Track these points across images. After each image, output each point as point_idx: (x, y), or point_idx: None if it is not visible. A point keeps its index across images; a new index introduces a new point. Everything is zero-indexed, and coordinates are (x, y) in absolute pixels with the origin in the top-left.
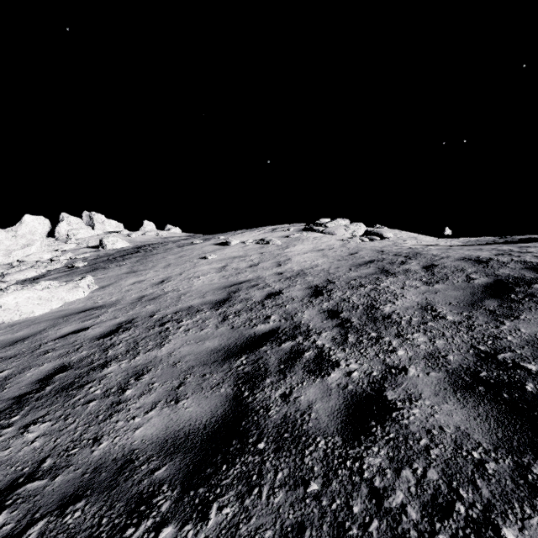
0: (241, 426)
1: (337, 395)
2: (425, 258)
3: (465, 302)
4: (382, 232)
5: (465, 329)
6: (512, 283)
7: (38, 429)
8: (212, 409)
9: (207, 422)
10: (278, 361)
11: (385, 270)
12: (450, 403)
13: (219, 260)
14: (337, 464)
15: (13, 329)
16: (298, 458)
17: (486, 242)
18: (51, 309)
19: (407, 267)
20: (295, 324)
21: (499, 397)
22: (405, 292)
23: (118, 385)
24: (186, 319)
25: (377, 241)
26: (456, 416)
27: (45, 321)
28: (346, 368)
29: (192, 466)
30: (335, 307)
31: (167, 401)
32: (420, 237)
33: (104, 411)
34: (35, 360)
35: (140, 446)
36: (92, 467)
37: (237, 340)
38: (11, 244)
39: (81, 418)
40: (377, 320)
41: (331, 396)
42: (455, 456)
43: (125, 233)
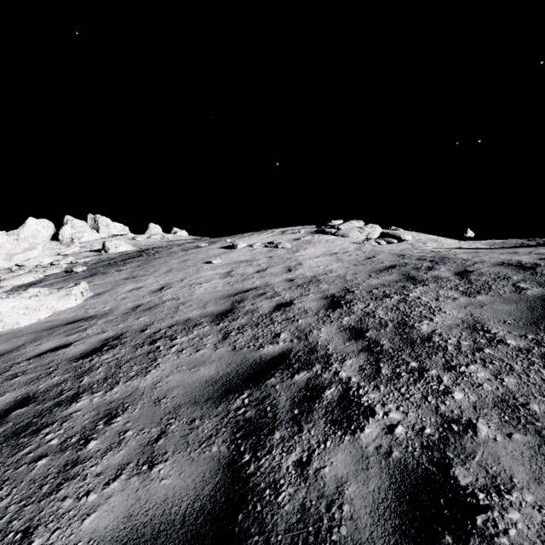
0: (237, 524)
1: (378, 469)
2: (455, 263)
3: (524, 319)
4: (399, 234)
5: (539, 360)
6: None
7: None
8: (197, 484)
9: (187, 510)
10: (291, 401)
11: (411, 277)
12: None
13: (225, 264)
14: None
15: None
16: None
17: (514, 245)
18: (39, 320)
19: (436, 274)
20: (310, 345)
21: None
22: (442, 305)
23: (81, 432)
24: (181, 335)
25: (394, 244)
26: None
27: (28, 334)
28: (385, 419)
29: None
30: (358, 323)
31: (139, 464)
32: (441, 239)
33: (53, 477)
34: None
35: None
36: None
37: (239, 366)
38: (13, 247)
39: (20, 487)
40: (415, 343)
41: (370, 470)
42: None
43: (130, 236)
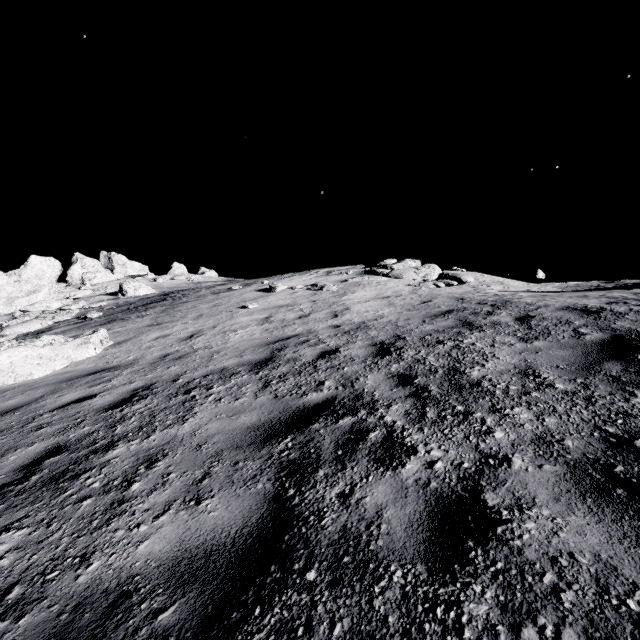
0: (283, 542)
1: (416, 497)
2: (518, 307)
3: (577, 364)
4: (460, 275)
5: (583, 402)
6: (636, 340)
7: (10, 538)
8: (244, 515)
9: (236, 534)
10: (335, 444)
11: (468, 322)
12: (579, 515)
13: (262, 309)
14: (422, 613)
15: (5, 395)
16: (363, 600)
17: (589, 288)
18: (54, 371)
19: (495, 319)
20: (356, 392)
21: None
22: (497, 352)
23: (123, 475)
24: (217, 384)
25: (454, 287)
26: (592, 536)
27: (45, 386)
28: (426, 456)
29: (211, 606)
30: (407, 370)
31: (185, 500)
32: (507, 281)
33: (101, 514)
34: (24, 438)
35: (143, 570)
36: (72, 603)
37: (281, 413)
38: (14, 290)
39: (70, 523)
40: (464, 389)
41: (408, 498)
42: (600, 605)
43: (151, 277)
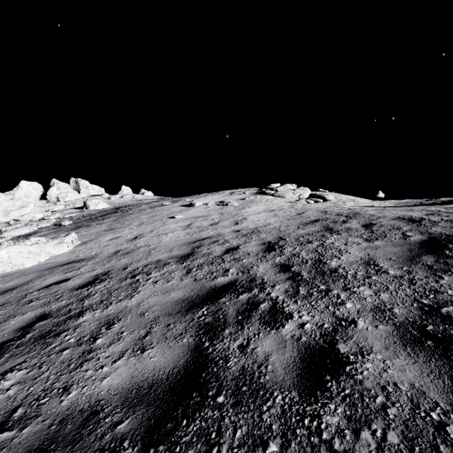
0: (202, 378)
1: (292, 347)
2: (364, 217)
3: (404, 257)
4: (324, 195)
5: (407, 283)
6: (445, 240)
7: (14, 376)
8: (174, 360)
9: (169, 372)
10: (236, 312)
11: (329, 228)
12: (401, 358)
13: (185, 219)
14: (295, 422)
15: (5, 279)
16: (256, 414)
17: (414, 204)
18: (39, 262)
19: (348, 226)
20: (251, 277)
21: (449, 352)
22: (349, 248)
23: (90, 334)
24: (154, 271)
25: (320, 203)
26: (409, 372)
27: (33, 273)
28: (299, 320)
29: (153, 420)
30: (287, 261)
31: (134, 350)
32: (357, 199)
33: (76, 359)
34: (20, 308)
35: (106, 397)
36: (59, 418)
37: (199, 291)
38: (9, 205)
39: (55, 366)
40: (325, 274)
41: (286, 348)
42: (413, 416)
43: (106, 196)
